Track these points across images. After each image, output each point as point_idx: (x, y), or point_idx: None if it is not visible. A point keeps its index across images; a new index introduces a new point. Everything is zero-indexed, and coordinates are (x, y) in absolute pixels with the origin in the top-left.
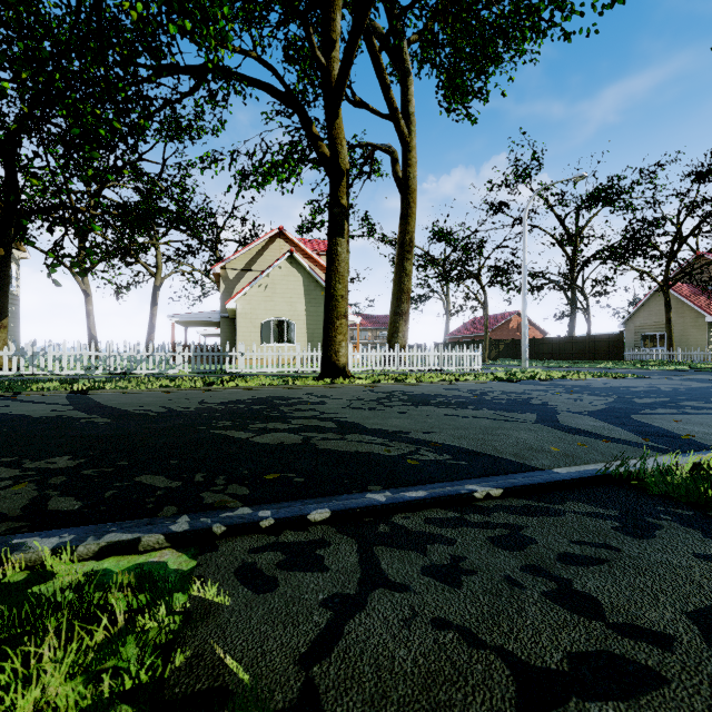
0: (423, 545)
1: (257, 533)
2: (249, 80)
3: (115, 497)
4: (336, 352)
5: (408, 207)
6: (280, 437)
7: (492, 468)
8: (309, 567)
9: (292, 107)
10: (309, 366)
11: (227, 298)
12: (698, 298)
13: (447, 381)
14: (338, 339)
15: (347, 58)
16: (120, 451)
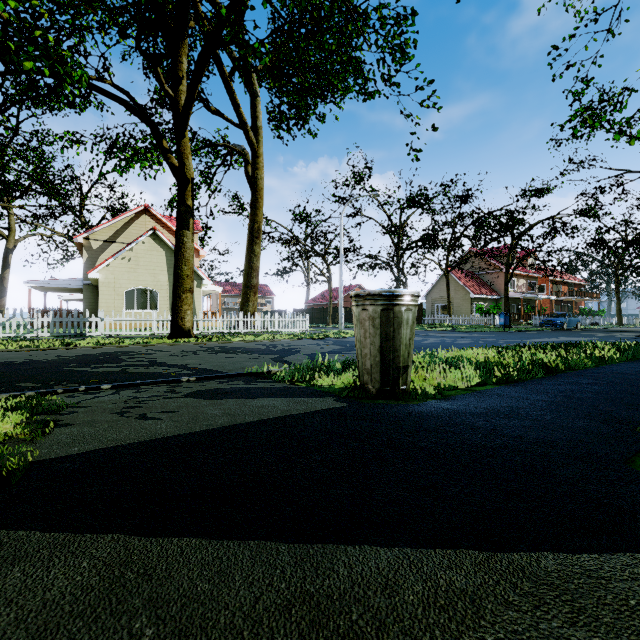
0: (141, 389)
1: (77, 392)
2: (107, 94)
3: (7, 389)
4: (182, 318)
5: (257, 202)
6: (108, 369)
7: (209, 374)
8: (93, 394)
9: (145, 123)
10: (165, 329)
11: (90, 267)
12: (467, 280)
13: (268, 339)
14: (184, 309)
15: (190, 96)
16: (1, 377)
